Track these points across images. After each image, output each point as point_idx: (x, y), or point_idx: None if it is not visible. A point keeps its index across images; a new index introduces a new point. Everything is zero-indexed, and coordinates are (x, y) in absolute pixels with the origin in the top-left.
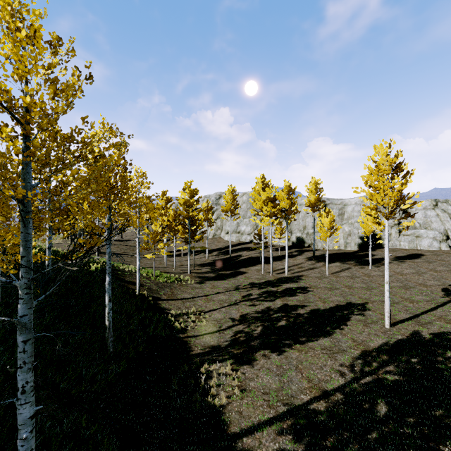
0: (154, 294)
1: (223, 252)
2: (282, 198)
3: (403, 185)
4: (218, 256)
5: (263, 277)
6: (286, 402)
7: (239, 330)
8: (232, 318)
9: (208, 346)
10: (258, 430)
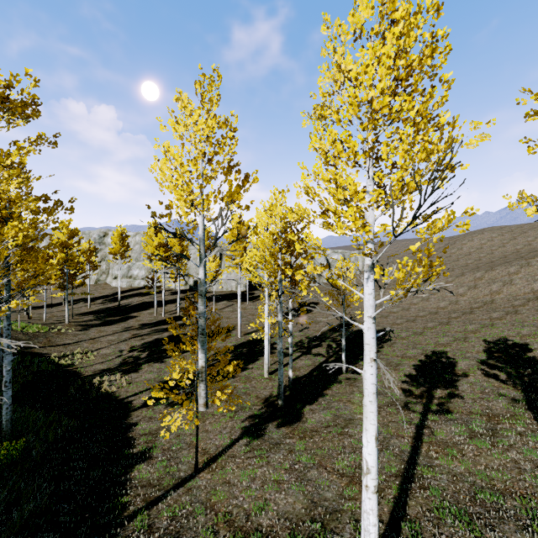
0: (26, 343)
1: (110, 299)
2: (174, 244)
3: (247, 243)
4: (103, 303)
5: (155, 319)
6: (160, 381)
7: (129, 356)
8: (121, 351)
9: (99, 370)
10: (139, 393)
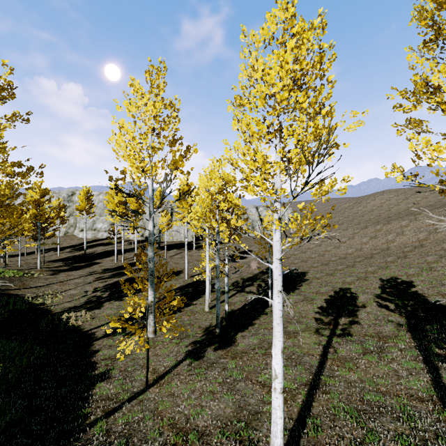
0: (3, 286)
1: (77, 249)
2: (132, 202)
3: (193, 202)
4: (71, 252)
5: (116, 265)
6: (119, 316)
7: (92, 296)
8: (86, 291)
9: (67, 307)
10: (101, 326)
